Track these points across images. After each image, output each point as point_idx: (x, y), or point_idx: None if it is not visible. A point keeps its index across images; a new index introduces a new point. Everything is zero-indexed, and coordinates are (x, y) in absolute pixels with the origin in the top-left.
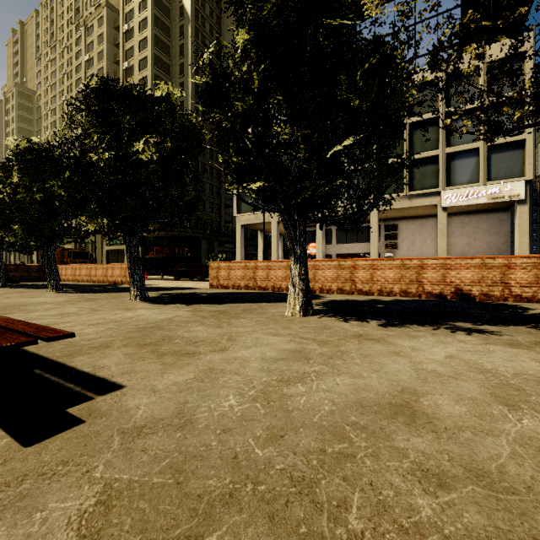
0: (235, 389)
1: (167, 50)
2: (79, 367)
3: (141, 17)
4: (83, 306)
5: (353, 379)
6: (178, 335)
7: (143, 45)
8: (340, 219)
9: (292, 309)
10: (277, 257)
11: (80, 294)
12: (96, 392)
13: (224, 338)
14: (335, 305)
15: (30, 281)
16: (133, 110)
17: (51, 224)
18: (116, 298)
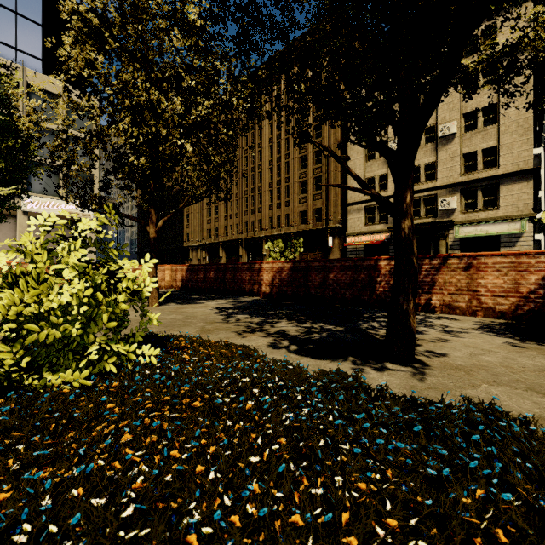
0: None
1: None
2: None
3: None
4: None
5: None
6: None
7: None
8: None
9: None
10: None
11: None
12: None
13: None
14: None
15: None
16: None
17: None
18: None
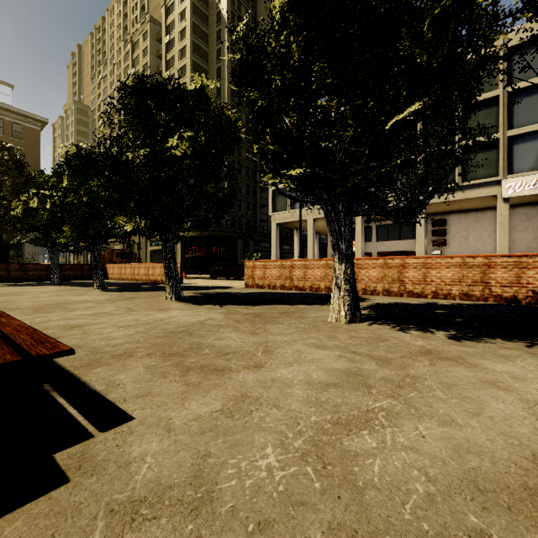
0: (275, 434)
1: (205, 56)
2: (92, 383)
3: (181, 27)
4: (120, 305)
5: (445, 427)
6: (208, 343)
7: (183, 53)
8: (393, 210)
9: (336, 314)
10: (313, 256)
11: (121, 293)
12: (99, 426)
13: (259, 350)
14: (384, 310)
15: (83, 279)
16: (168, 107)
17: (96, 226)
18: (153, 297)
